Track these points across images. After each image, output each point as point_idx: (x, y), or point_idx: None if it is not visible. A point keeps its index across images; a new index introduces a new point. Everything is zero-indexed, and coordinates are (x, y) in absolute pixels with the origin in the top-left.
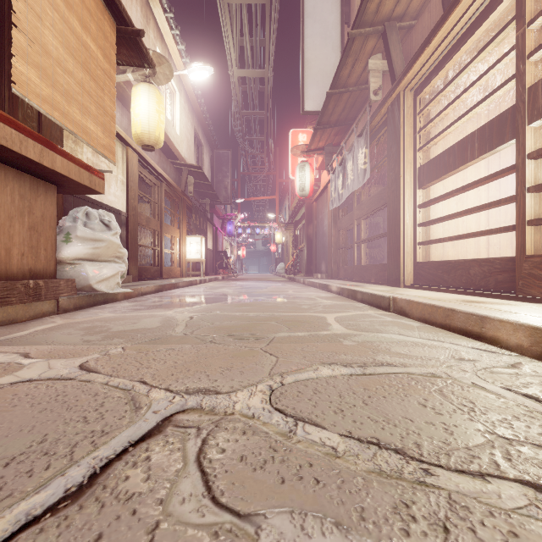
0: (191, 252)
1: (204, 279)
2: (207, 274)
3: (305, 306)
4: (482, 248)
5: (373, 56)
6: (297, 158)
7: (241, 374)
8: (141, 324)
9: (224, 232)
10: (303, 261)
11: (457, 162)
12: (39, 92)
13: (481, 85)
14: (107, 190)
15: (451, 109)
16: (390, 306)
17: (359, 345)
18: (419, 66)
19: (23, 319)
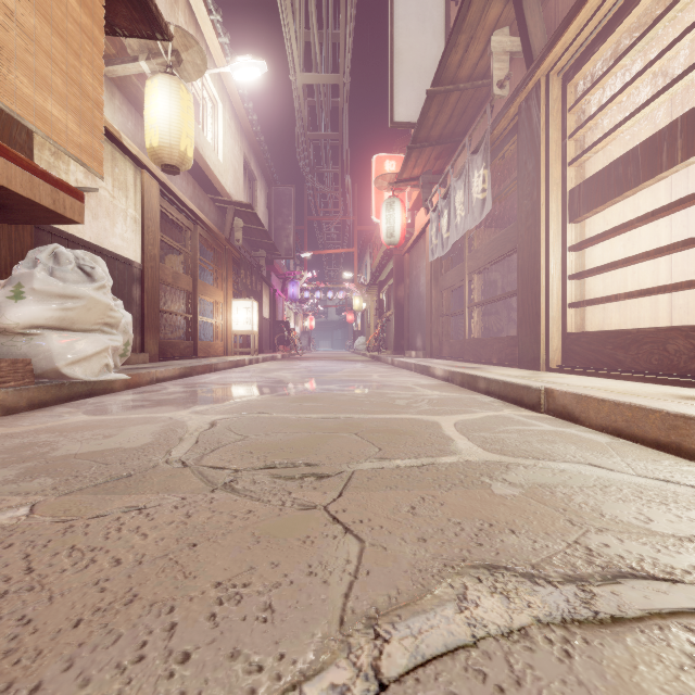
0: (239, 322)
1: (256, 358)
2: (262, 352)
3: (400, 402)
4: (662, 312)
5: (498, 30)
6: (383, 194)
7: (265, 621)
8: (118, 439)
9: (286, 296)
10: (390, 334)
11: (642, 173)
12: None
13: (662, 67)
14: (109, 229)
15: (617, 105)
16: (542, 402)
17: (529, 498)
18: (575, 31)
19: None
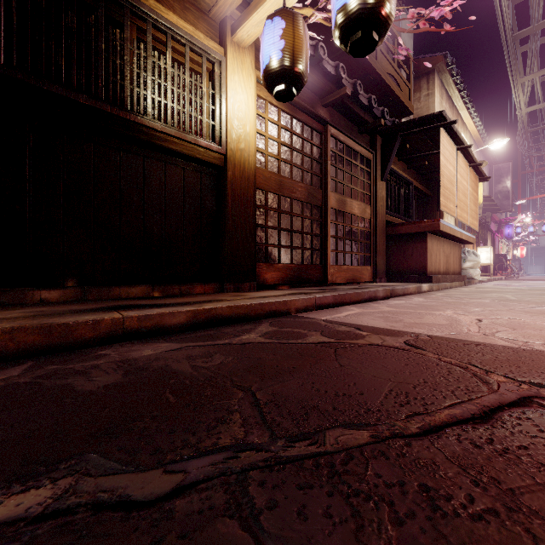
0: (481, 259)
1: (494, 278)
2: (487, 275)
3: None
4: None
5: None
6: None
7: None
8: (507, 288)
9: (500, 235)
10: None
11: None
12: (471, 222)
13: None
14: None
15: None
16: None
17: None
18: None
19: (461, 286)
